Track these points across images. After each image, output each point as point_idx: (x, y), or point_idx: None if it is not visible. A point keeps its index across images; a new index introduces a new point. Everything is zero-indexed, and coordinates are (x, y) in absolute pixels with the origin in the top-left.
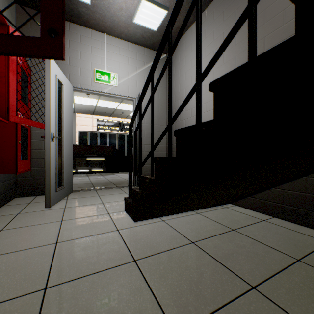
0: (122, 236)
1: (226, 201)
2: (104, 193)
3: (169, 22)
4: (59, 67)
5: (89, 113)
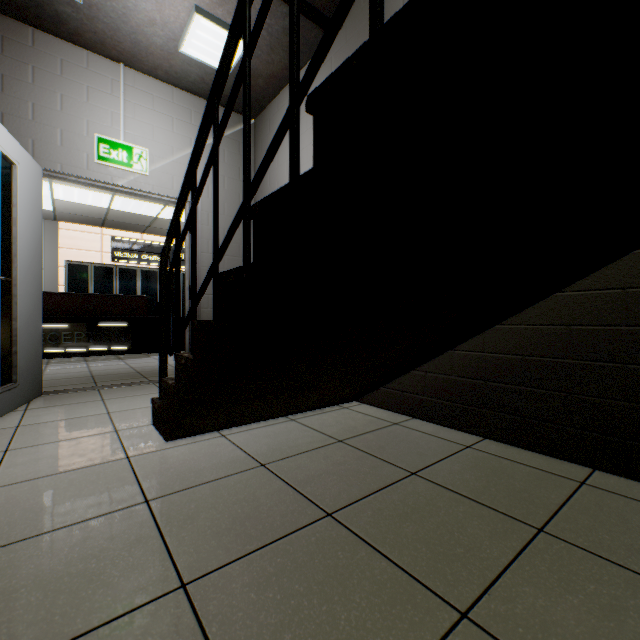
0: (135, 466)
1: (342, 397)
2: (116, 394)
3: (213, 89)
4: (7, 123)
5: (93, 222)
